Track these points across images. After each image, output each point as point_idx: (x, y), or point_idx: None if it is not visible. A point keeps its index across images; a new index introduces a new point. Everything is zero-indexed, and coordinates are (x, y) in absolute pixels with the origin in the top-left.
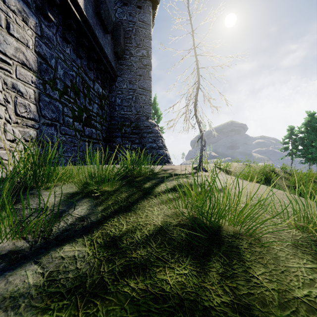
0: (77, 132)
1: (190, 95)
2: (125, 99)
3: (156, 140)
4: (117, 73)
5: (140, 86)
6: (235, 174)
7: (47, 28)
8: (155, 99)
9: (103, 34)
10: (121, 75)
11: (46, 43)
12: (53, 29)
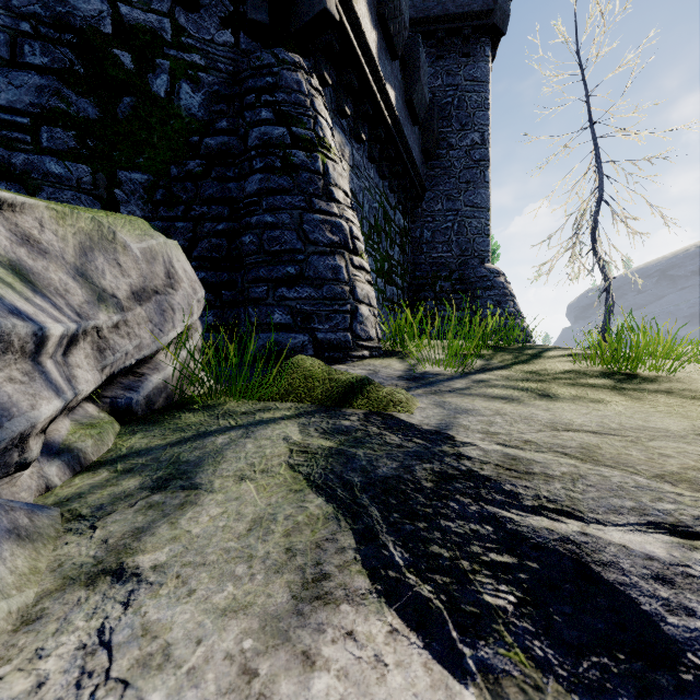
0: (379, 294)
1: (582, 215)
2: (439, 231)
3: (502, 303)
4: (425, 186)
5: (468, 203)
6: None
7: (357, 152)
8: None
9: (411, 129)
10: (431, 187)
11: (356, 174)
12: (361, 151)
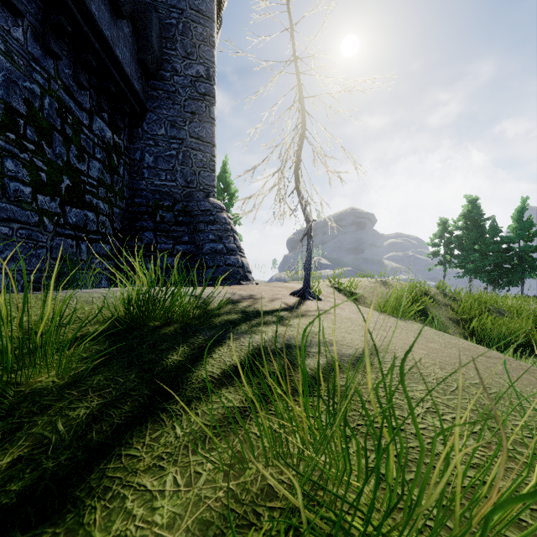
0: (46, 217)
1: (287, 149)
2: (163, 157)
3: (224, 238)
4: (145, 104)
5: (194, 134)
6: (365, 300)
7: None
8: (225, 164)
9: (111, 17)
10: (154, 108)
11: None
12: None
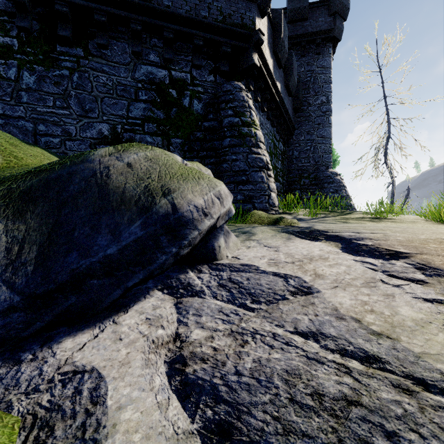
0: None
1: (379, 145)
2: (303, 151)
3: (339, 190)
4: (295, 127)
5: (319, 135)
6: None
7: (262, 117)
8: None
9: (287, 99)
10: (298, 127)
11: (261, 128)
12: (263, 116)
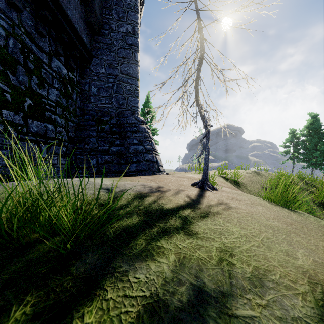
0: (10, 126)
1: (189, 68)
2: (103, 88)
3: (144, 142)
4: (91, 52)
5: (124, 72)
6: (246, 186)
7: None
8: (148, 97)
9: None
10: (97, 55)
11: None
12: None
